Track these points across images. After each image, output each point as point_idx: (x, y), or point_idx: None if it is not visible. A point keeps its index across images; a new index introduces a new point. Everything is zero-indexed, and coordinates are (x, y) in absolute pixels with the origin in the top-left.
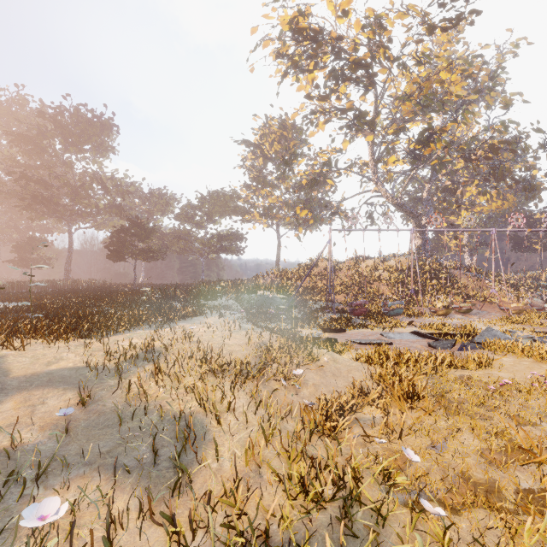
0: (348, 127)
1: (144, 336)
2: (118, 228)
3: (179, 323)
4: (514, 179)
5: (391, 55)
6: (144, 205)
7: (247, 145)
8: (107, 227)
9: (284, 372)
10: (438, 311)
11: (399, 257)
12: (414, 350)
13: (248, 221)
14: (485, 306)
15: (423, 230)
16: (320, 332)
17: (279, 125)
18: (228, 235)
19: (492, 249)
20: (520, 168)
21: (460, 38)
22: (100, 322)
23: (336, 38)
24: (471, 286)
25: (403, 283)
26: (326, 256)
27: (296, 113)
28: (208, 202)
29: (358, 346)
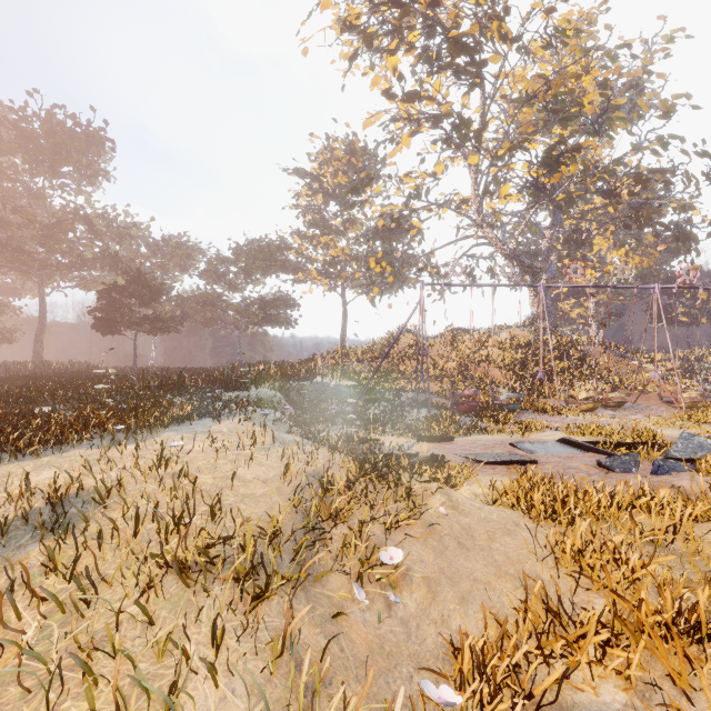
0: (444, 141)
1: (78, 462)
2: (108, 286)
3: (155, 434)
4: (663, 224)
5: (509, 31)
6: (155, 258)
7: (301, 176)
8: (99, 287)
9: (357, 547)
10: (581, 405)
11: (513, 329)
12: (580, 475)
13: (302, 282)
14: (635, 397)
15: (557, 286)
16: (413, 442)
17: (346, 148)
18: (274, 300)
19: (654, 315)
20: (673, 209)
21: (591, 32)
22: (3, 433)
23: (429, 4)
24: (613, 369)
25: (522, 365)
26: (411, 329)
27: (369, 119)
28: (245, 253)
29: (482, 468)
